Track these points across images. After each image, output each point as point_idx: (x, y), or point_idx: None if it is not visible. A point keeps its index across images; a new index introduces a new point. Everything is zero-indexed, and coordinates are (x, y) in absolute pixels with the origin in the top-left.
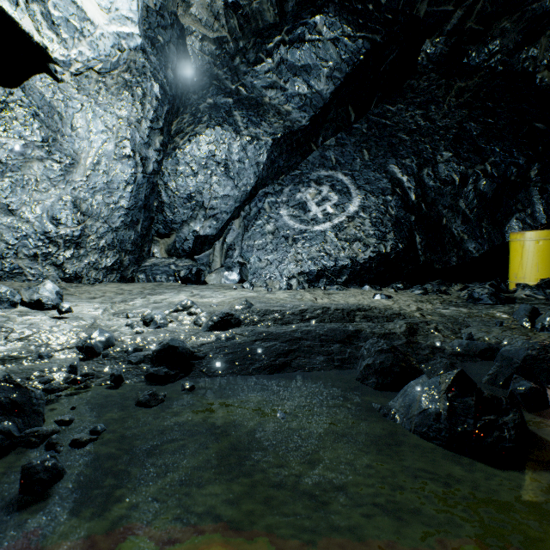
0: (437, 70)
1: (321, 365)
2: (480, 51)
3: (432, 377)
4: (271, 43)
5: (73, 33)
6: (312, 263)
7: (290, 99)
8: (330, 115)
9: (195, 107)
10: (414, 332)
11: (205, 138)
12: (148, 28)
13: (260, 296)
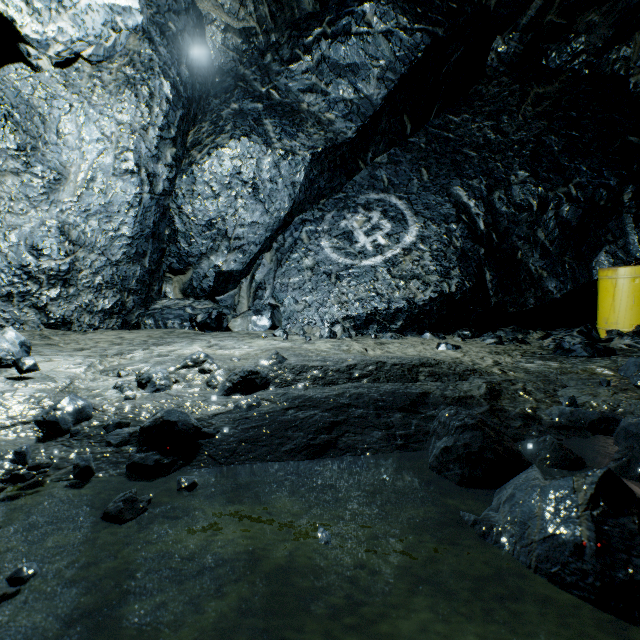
0: (510, 74)
1: (379, 445)
2: (562, 50)
3: (535, 463)
4: (310, 36)
5: (49, 1)
6: (360, 305)
7: (332, 105)
8: (381, 126)
9: (216, 114)
10: (497, 394)
11: (229, 152)
12: (156, 12)
13: (296, 347)
